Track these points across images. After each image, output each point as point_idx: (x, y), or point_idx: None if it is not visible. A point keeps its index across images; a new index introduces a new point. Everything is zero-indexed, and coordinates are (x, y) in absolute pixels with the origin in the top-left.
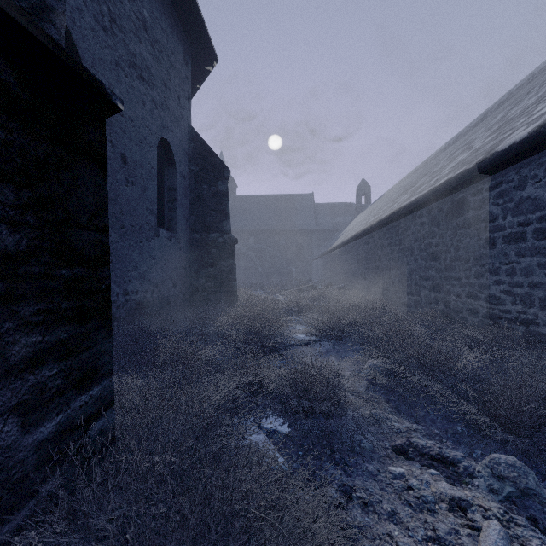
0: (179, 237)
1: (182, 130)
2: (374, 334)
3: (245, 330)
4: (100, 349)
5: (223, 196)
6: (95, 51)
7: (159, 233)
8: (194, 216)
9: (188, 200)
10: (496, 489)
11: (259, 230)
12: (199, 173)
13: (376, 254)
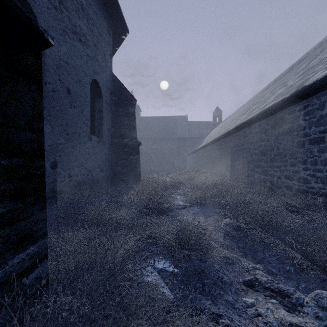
0: (104, 141)
1: (107, 75)
2: (227, 202)
3: (145, 199)
4: (35, 218)
5: (132, 116)
6: (49, 21)
7: (91, 138)
8: (114, 128)
9: (110, 118)
10: (321, 316)
11: (155, 138)
12: (117, 101)
13: (226, 152)
